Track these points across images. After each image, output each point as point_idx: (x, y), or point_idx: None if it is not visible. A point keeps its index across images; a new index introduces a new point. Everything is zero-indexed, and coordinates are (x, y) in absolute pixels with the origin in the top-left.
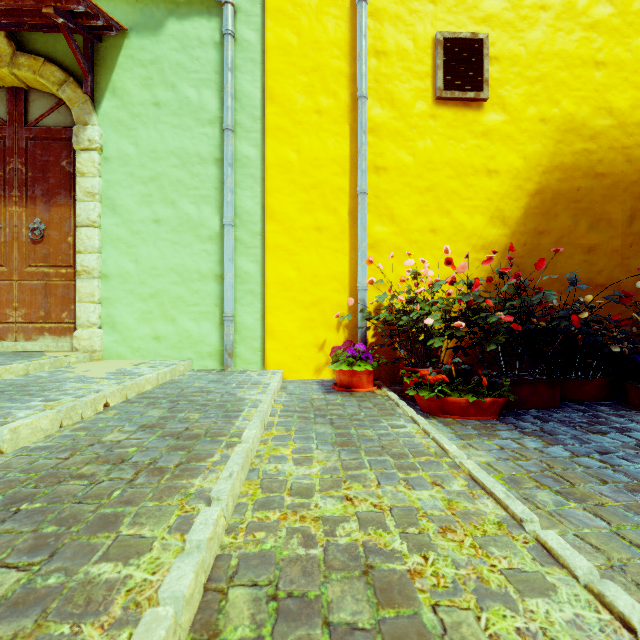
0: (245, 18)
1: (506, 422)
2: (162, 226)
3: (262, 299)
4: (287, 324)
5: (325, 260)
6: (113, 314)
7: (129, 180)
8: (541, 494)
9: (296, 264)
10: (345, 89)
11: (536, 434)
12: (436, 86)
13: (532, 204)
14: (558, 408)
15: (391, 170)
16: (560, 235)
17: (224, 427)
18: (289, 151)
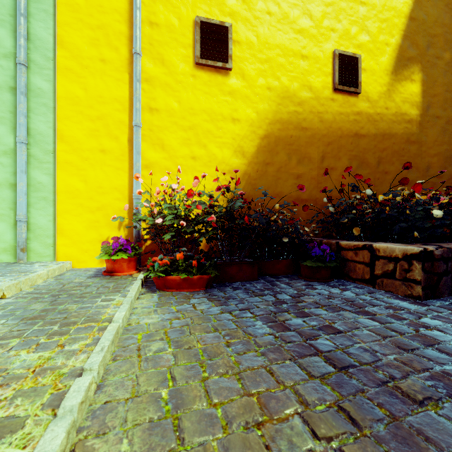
0: None
1: (207, 292)
2: None
3: (54, 204)
4: (75, 224)
5: (108, 175)
6: None
7: None
8: (156, 344)
9: (83, 177)
10: (125, 46)
11: (216, 299)
12: (195, 54)
13: (262, 144)
14: (256, 280)
15: (162, 111)
16: (280, 166)
17: None
18: (77, 88)
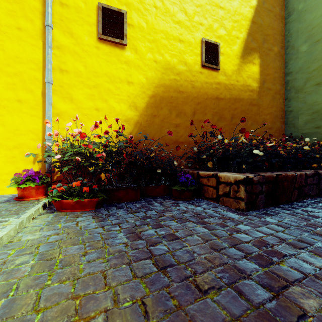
0: None
1: (95, 211)
2: None
3: None
4: None
5: (24, 120)
6: None
7: None
8: (22, 258)
9: (1, 121)
10: (39, 19)
11: (99, 217)
12: (98, 31)
13: (150, 101)
14: (139, 201)
15: (71, 72)
16: (163, 118)
17: None
18: None
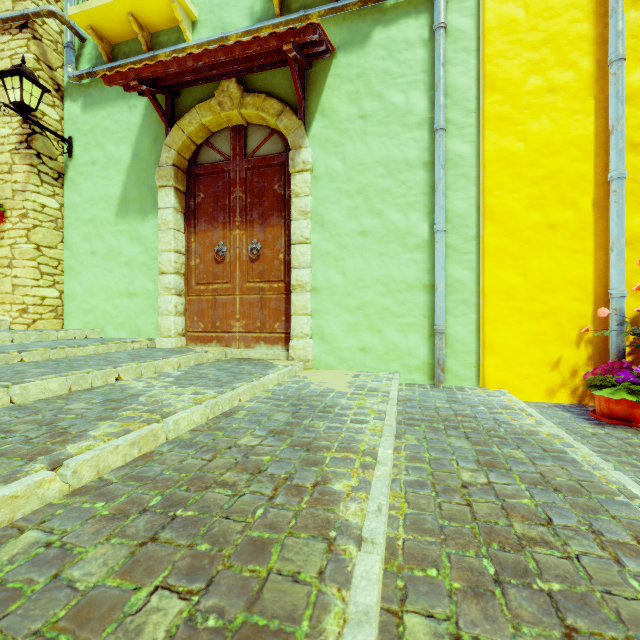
0: (457, 6)
1: None
2: (368, 238)
3: (477, 309)
4: (510, 338)
5: (560, 263)
6: (322, 325)
7: (336, 195)
8: None
9: (522, 269)
10: (588, 56)
11: None
12: None
13: None
14: None
15: None
16: None
17: (588, 478)
18: (513, 142)
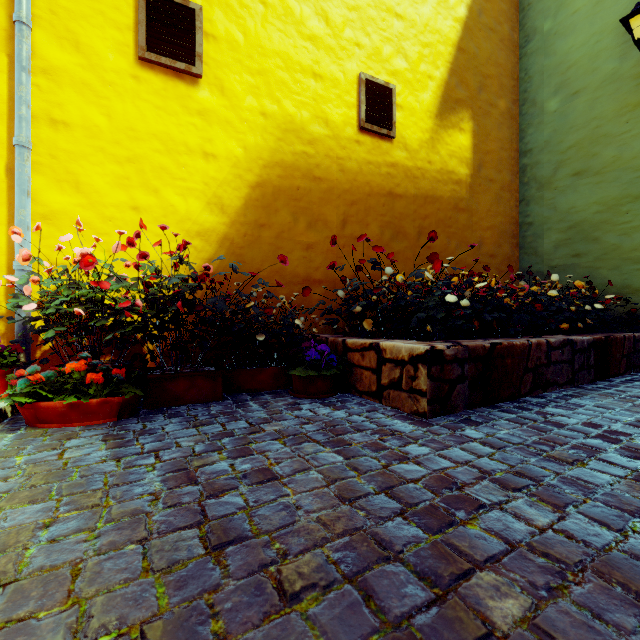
0: None
1: (116, 425)
2: None
3: None
4: None
5: None
6: None
7: None
8: None
9: None
10: (0, 7)
11: (118, 437)
12: (138, 43)
13: (253, 196)
14: (219, 401)
15: (76, 127)
16: (281, 230)
17: None
18: None
